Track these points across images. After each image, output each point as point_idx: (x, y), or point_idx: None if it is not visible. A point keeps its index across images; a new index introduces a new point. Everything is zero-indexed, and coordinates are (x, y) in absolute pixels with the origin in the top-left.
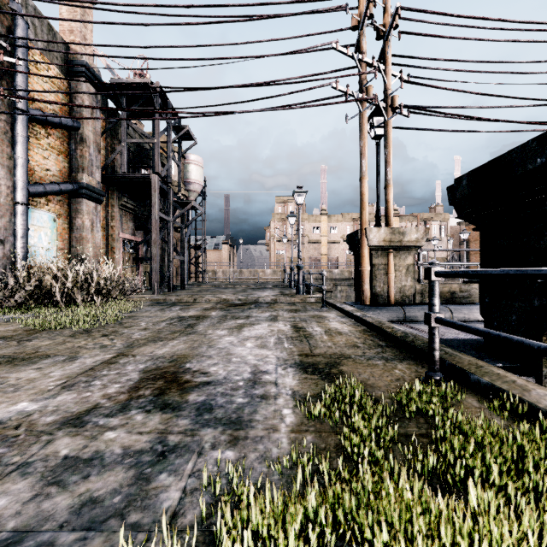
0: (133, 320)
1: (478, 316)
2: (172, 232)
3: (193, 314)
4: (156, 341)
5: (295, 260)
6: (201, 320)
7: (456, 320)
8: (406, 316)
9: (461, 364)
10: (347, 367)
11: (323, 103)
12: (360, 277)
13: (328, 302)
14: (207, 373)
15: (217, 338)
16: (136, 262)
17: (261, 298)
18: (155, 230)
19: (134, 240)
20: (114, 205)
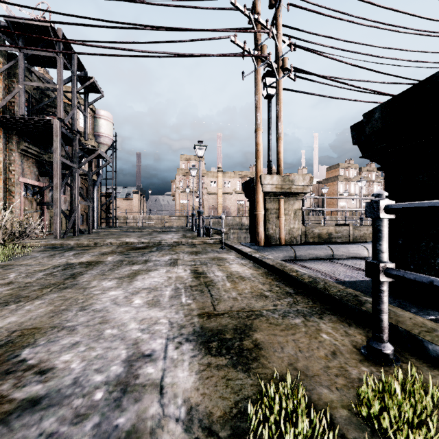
0: (3, 271)
1: (353, 253)
2: (77, 179)
3: (85, 260)
4: (8, 303)
5: (196, 208)
6: (91, 267)
7: (336, 257)
8: (296, 255)
9: (405, 325)
10: (262, 333)
11: (222, 54)
12: (255, 220)
13: (226, 243)
14: (47, 372)
15: (99, 292)
16: (40, 207)
17: (164, 241)
18: (56, 175)
19: (38, 186)
20: (14, 149)
